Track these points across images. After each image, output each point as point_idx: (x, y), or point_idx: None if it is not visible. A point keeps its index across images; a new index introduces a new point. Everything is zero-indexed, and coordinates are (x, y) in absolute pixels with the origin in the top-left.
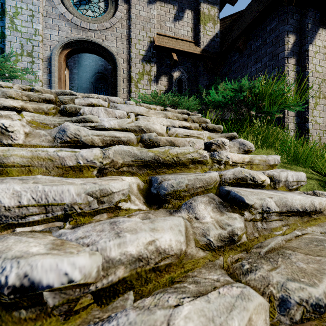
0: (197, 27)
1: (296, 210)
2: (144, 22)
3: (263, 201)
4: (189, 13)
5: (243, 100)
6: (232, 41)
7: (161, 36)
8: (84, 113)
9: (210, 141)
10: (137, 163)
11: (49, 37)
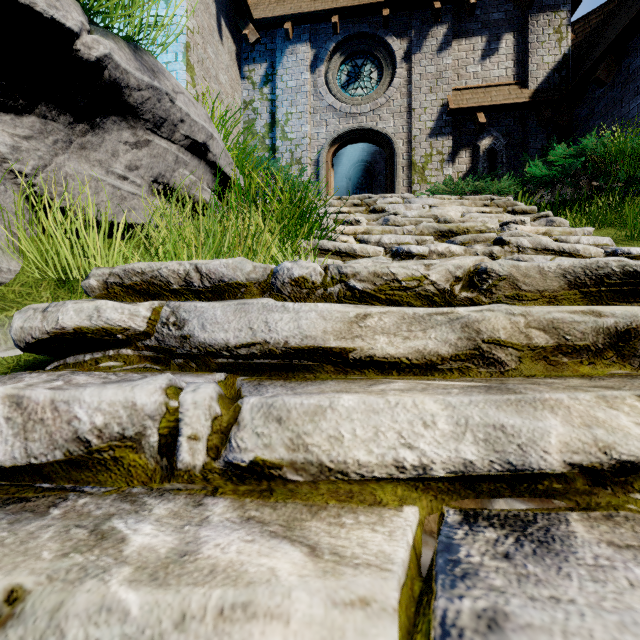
0: (525, 55)
1: (551, 249)
2: (433, 79)
3: (517, 240)
4: (509, 38)
5: (585, 167)
6: (588, 68)
7: (460, 91)
8: (389, 210)
9: (506, 221)
10: (437, 233)
11: (316, 137)
